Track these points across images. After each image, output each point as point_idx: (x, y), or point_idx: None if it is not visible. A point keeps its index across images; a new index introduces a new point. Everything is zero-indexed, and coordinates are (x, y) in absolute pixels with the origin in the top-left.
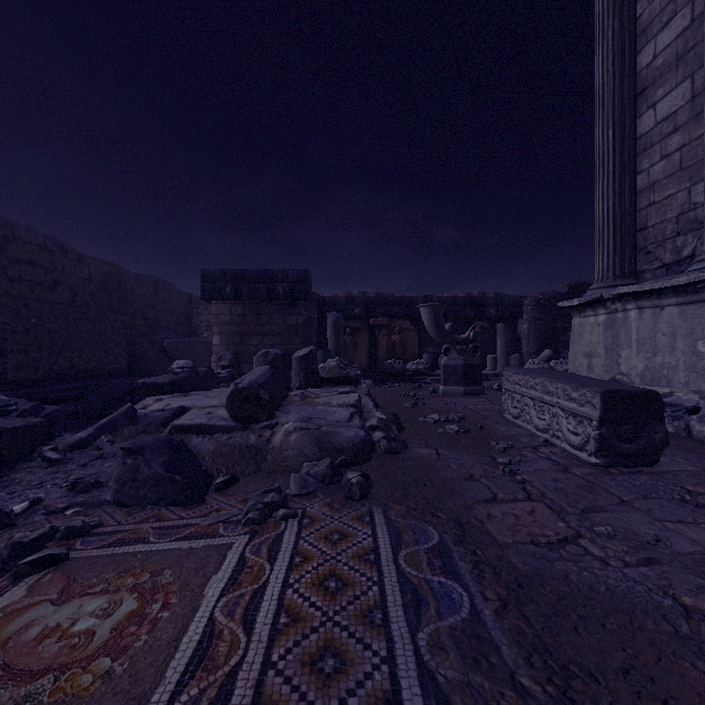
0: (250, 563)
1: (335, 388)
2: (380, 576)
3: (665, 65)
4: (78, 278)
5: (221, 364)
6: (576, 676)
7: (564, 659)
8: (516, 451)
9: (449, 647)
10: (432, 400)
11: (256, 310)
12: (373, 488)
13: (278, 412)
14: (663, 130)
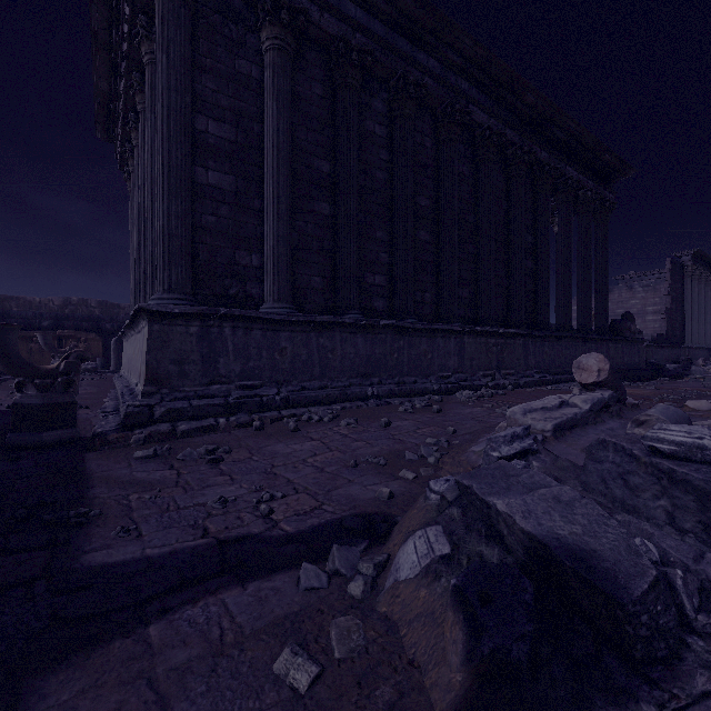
0: None
1: None
2: None
3: None
4: None
5: None
6: None
7: None
8: None
9: None
10: None
11: None
12: None
13: None
14: None
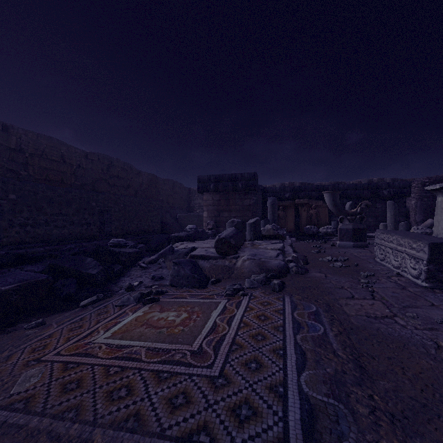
0: (228, 308)
1: (270, 241)
2: (284, 318)
3: None
4: (138, 183)
5: (208, 227)
6: (364, 356)
7: (362, 351)
8: (375, 277)
9: (310, 340)
10: (330, 249)
11: (226, 197)
12: (286, 288)
13: (239, 251)
14: None
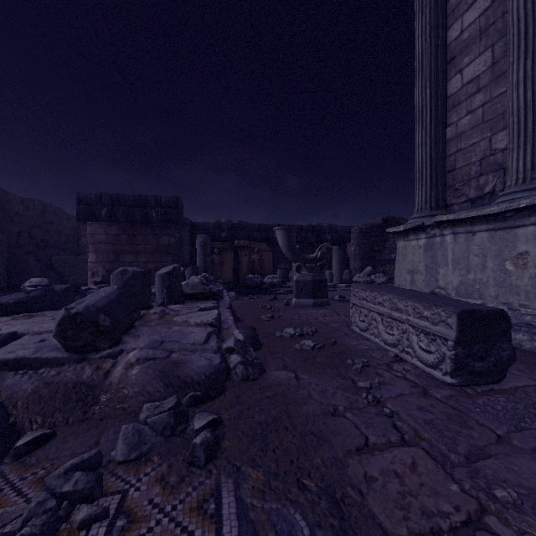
0: None
1: (198, 303)
2: None
3: (470, 38)
4: None
5: (94, 279)
6: None
7: None
8: (372, 369)
9: None
10: (286, 312)
11: (130, 231)
12: (225, 439)
13: (126, 336)
14: (469, 91)
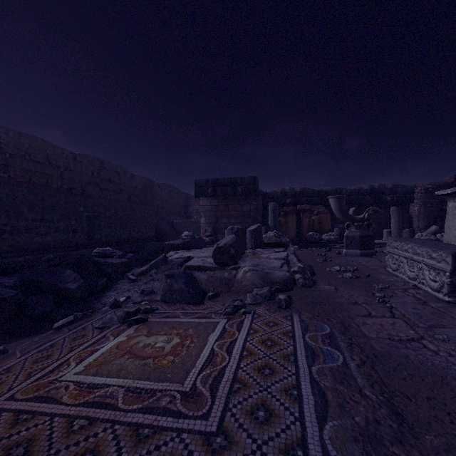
0: (228, 330)
1: (273, 249)
2: (294, 343)
3: None
4: (131, 187)
5: (206, 234)
6: (398, 396)
7: (393, 389)
8: (390, 290)
9: (328, 374)
10: (337, 258)
11: (225, 202)
12: (294, 304)
13: (239, 261)
14: None
